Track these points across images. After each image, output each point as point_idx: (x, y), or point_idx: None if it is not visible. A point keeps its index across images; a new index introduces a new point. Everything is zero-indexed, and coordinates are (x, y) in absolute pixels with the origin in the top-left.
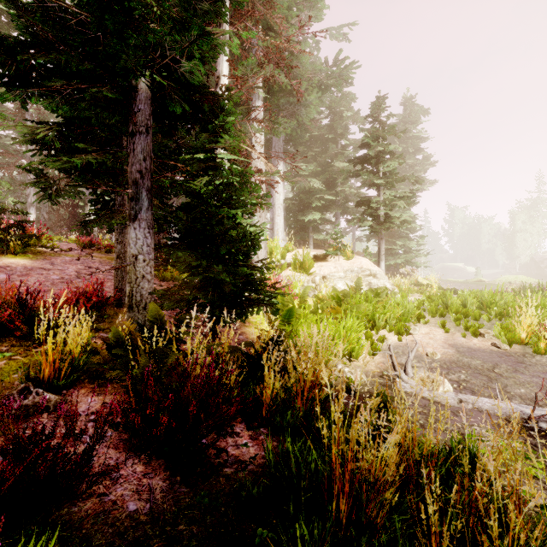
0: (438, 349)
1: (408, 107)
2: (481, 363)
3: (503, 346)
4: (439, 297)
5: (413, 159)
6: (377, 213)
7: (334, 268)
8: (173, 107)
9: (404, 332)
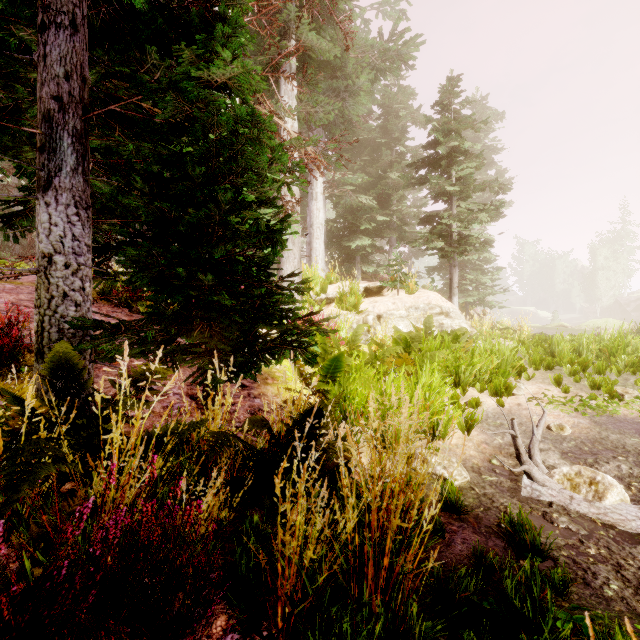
0: (564, 419)
1: (478, 110)
2: None
3: None
4: (536, 342)
5: (484, 174)
6: (448, 231)
7: (393, 305)
8: None
9: (504, 391)
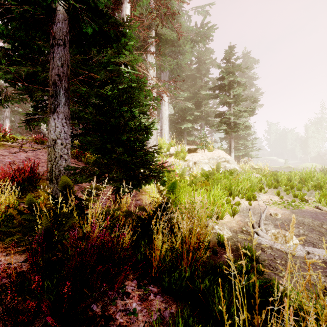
0: (278, 211)
1: (246, 58)
2: (311, 221)
3: (324, 208)
4: (271, 175)
5: (248, 91)
6: (229, 121)
7: (201, 157)
8: (86, 28)
9: (252, 198)
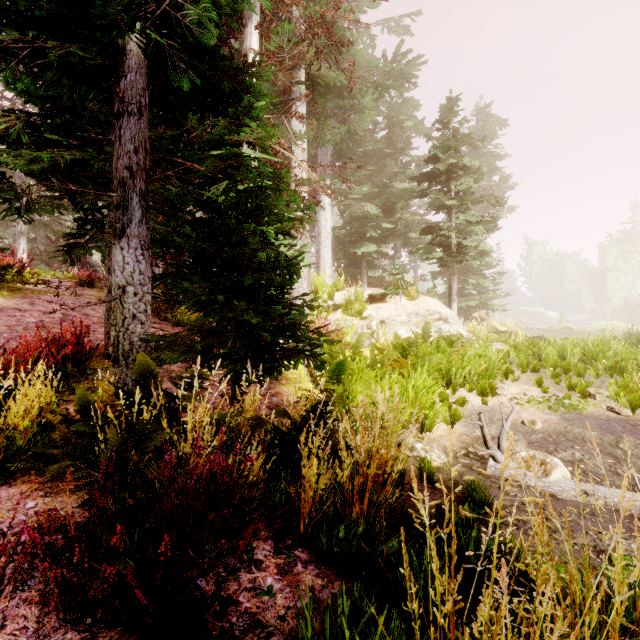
0: (537, 416)
1: (482, 118)
2: (599, 435)
3: (624, 411)
4: (528, 346)
5: (488, 180)
6: (448, 242)
7: (395, 311)
8: (178, 80)
9: (489, 391)
